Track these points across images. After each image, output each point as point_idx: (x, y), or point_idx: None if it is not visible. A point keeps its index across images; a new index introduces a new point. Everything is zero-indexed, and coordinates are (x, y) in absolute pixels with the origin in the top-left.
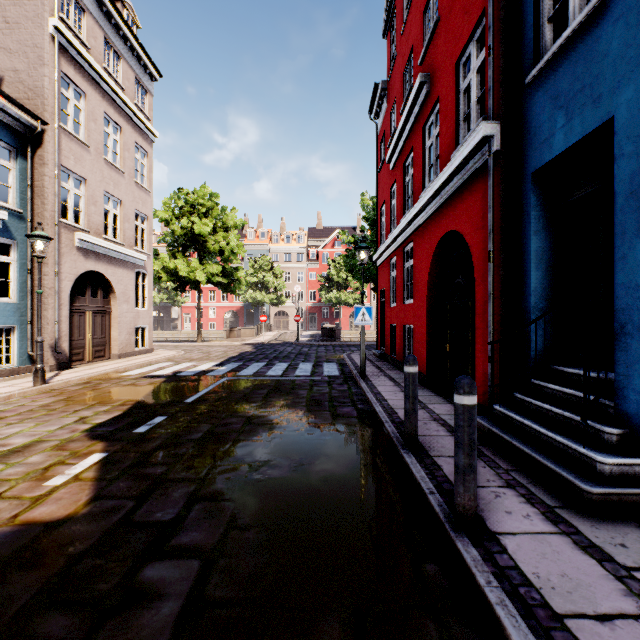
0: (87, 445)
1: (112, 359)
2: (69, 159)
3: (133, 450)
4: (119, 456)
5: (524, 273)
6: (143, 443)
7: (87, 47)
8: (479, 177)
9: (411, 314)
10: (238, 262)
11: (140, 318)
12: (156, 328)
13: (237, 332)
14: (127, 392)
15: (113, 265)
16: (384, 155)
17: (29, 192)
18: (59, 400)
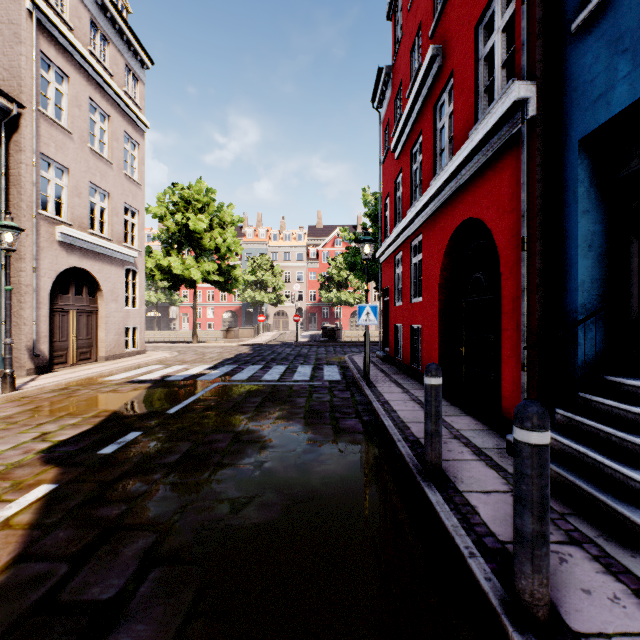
0: (36, 472)
1: (99, 361)
2: (49, 146)
3: (90, 480)
4: (71, 489)
5: (568, 263)
6: (105, 469)
7: (70, 27)
8: (507, 152)
9: (419, 313)
10: (235, 260)
11: (130, 318)
12: (154, 328)
13: (234, 332)
14: (105, 400)
15: (100, 261)
16: (388, 145)
17: (3, 181)
18: (25, 410)
